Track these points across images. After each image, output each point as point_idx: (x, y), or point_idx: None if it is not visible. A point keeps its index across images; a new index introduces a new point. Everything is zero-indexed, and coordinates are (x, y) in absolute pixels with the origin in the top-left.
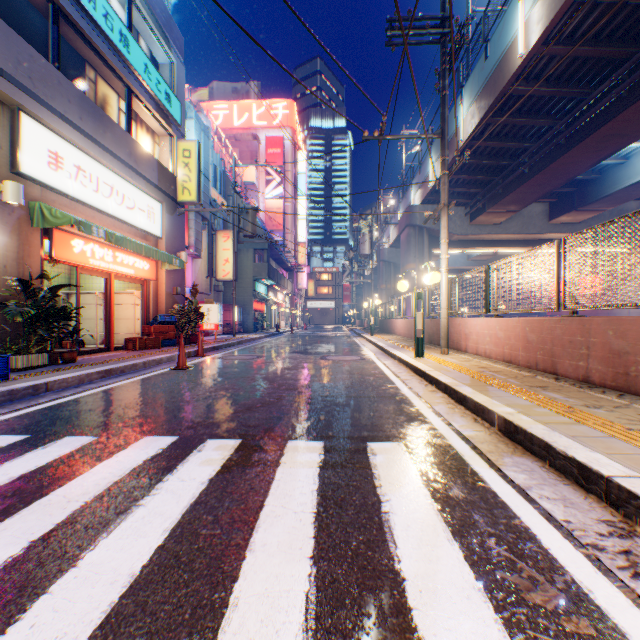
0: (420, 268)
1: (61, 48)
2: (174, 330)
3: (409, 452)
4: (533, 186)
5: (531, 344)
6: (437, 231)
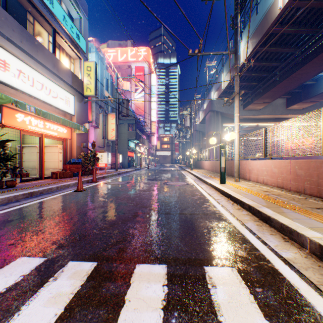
0: (216, 133)
1: (10, 1)
2: (81, 167)
3: (245, 283)
4: (280, 87)
5: (300, 177)
6: (226, 114)
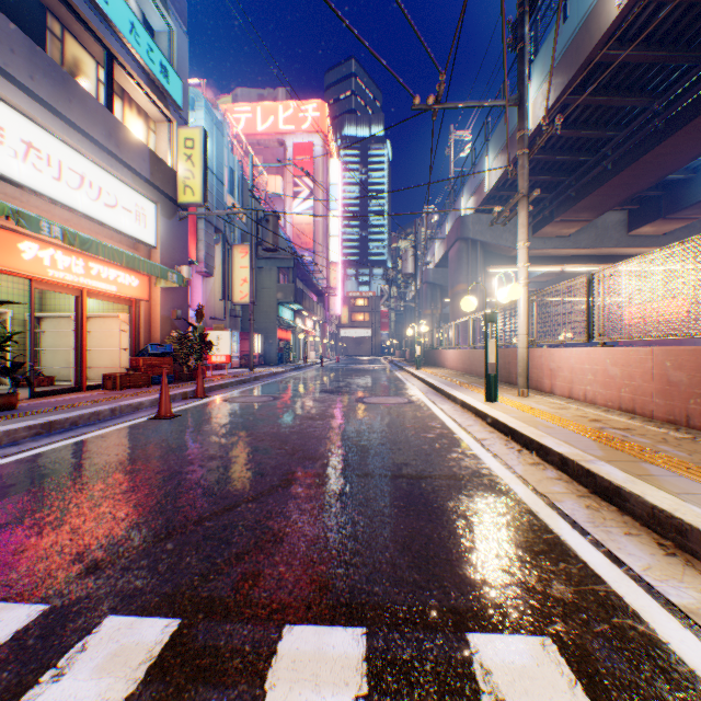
0: (473, 289)
1: None
2: (170, 363)
3: (588, 691)
4: (616, 186)
5: (677, 387)
6: (493, 245)
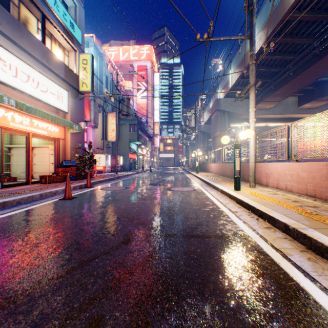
0: (223, 134)
1: None
2: (75, 170)
3: None
4: (294, 83)
5: None
6: (233, 113)
